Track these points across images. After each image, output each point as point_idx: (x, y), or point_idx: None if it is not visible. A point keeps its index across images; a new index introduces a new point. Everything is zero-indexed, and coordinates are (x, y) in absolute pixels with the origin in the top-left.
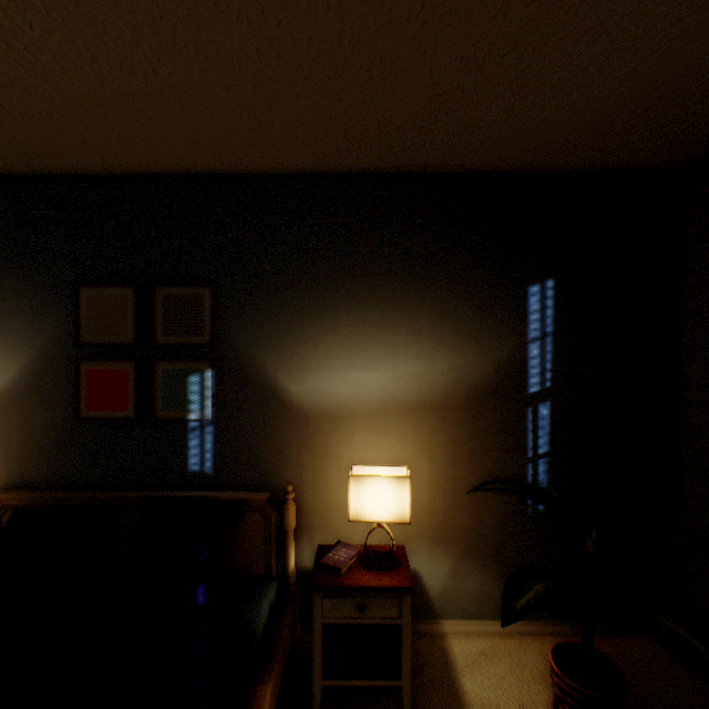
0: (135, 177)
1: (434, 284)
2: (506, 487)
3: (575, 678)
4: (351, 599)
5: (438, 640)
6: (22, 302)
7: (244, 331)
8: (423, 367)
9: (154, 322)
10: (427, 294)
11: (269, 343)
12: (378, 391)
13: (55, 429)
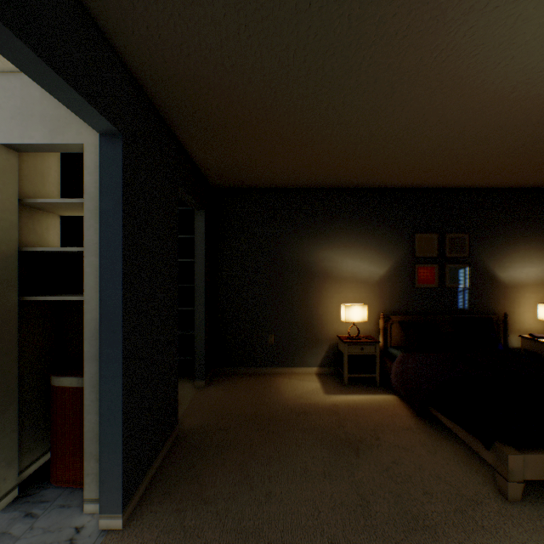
0: (436, 189)
1: None
2: None
3: None
4: None
5: None
6: (389, 240)
7: (480, 252)
8: None
9: (445, 248)
10: None
11: (490, 257)
12: (534, 276)
13: (403, 291)
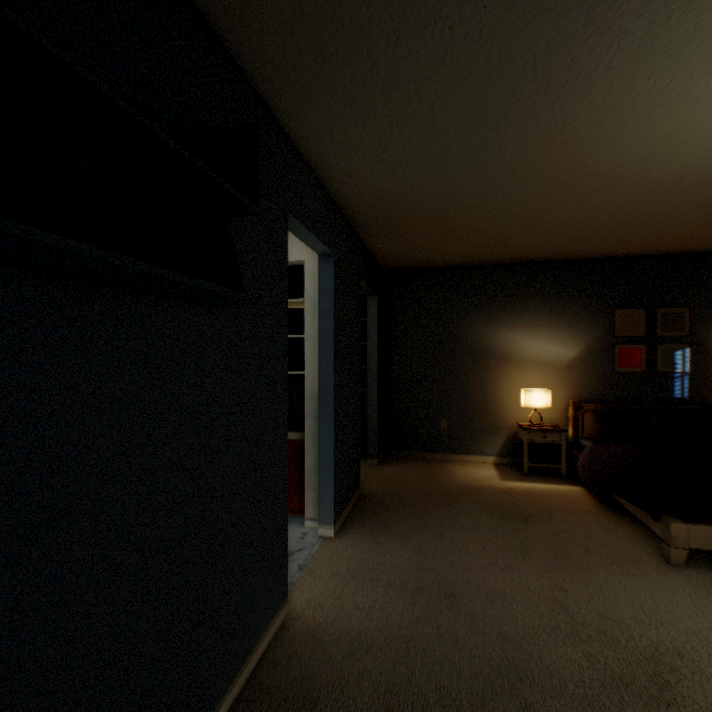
0: (643, 257)
1: None
2: None
3: None
4: None
5: None
6: (582, 318)
7: (706, 329)
8: None
9: (655, 326)
10: None
11: None
12: None
13: (599, 376)
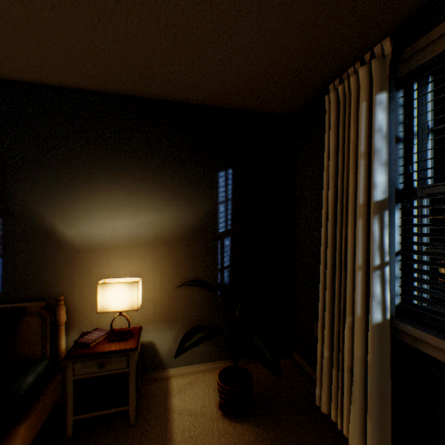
0: None
1: (164, 167)
2: (194, 283)
3: (228, 383)
4: (95, 361)
5: (165, 381)
6: None
7: (28, 192)
8: (157, 217)
9: None
10: (159, 173)
11: (48, 201)
12: (127, 232)
13: None
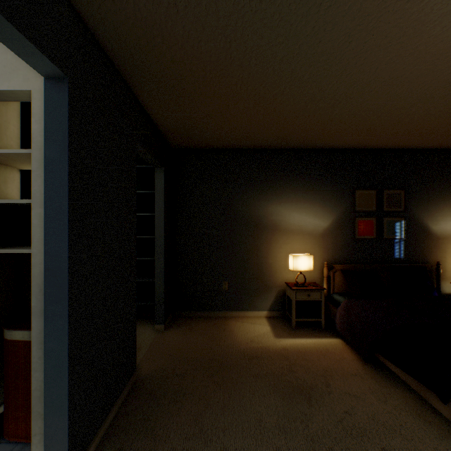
0: (374, 150)
1: None
2: None
3: None
4: None
5: None
6: (332, 196)
7: (414, 206)
8: None
9: (383, 203)
10: None
11: (424, 211)
12: None
13: (345, 242)
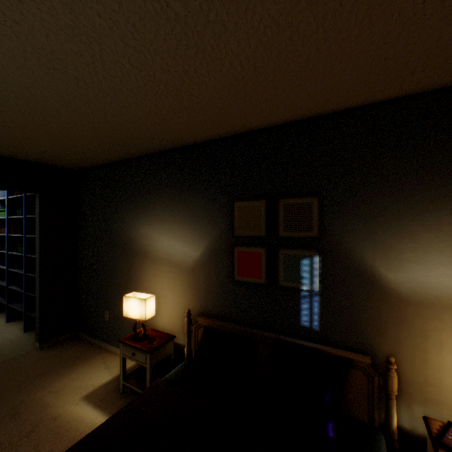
0: (265, 130)
1: None
2: None
3: None
4: None
5: None
6: (205, 212)
7: (343, 229)
8: None
9: (277, 223)
10: None
11: (366, 238)
12: None
13: (221, 284)
